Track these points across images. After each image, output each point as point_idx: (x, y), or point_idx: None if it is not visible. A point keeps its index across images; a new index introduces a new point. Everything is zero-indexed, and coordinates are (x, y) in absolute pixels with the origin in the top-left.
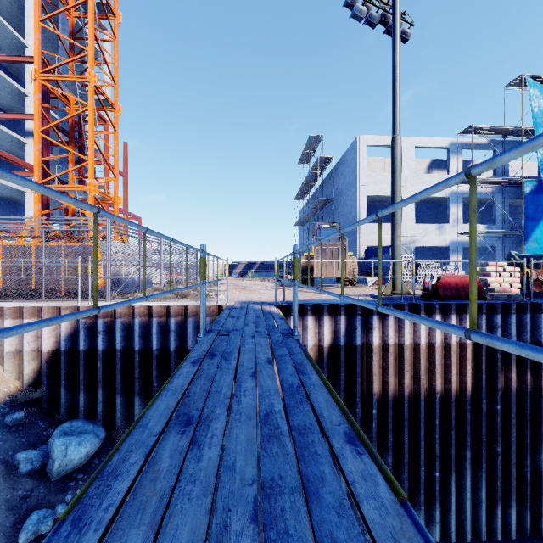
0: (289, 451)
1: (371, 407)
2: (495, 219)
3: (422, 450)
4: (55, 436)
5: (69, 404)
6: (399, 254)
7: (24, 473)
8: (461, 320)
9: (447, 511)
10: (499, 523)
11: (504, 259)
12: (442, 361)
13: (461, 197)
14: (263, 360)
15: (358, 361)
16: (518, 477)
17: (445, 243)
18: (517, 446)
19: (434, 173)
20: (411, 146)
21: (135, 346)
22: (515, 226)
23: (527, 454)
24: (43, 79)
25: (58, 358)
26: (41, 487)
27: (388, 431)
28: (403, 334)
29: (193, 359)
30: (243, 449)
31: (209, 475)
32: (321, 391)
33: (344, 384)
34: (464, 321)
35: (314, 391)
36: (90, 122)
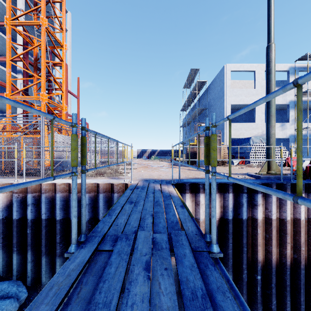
0: None
1: (255, 273)
2: None
3: None
4: None
5: (6, 262)
6: (273, 140)
7: None
8: None
9: None
10: None
11: None
12: None
13: None
14: None
15: (244, 233)
16: None
17: (286, 136)
18: None
19: None
20: (262, 70)
21: (56, 216)
22: None
23: None
24: (12, 24)
25: None
26: None
27: (271, 295)
28: (285, 210)
29: None
30: None
31: None
32: None
33: (232, 253)
34: None
35: None
36: (42, 52)
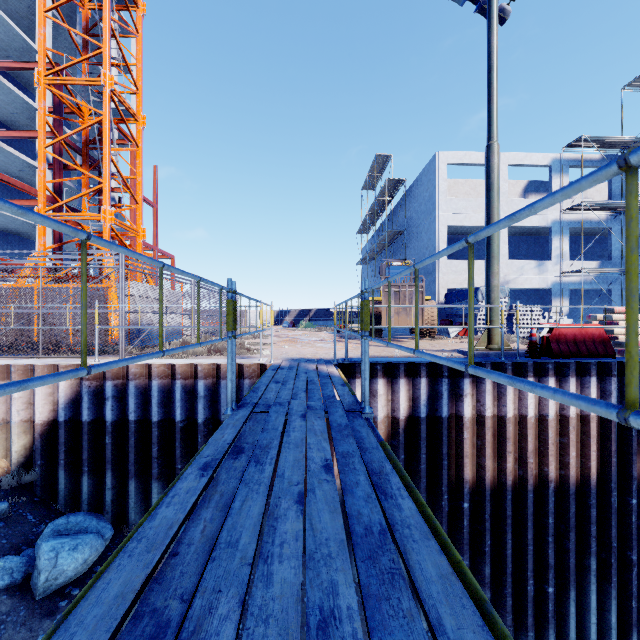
0: None
1: (461, 499)
2: (610, 254)
3: (531, 557)
4: (44, 537)
5: (70, 490)
6: (496, 296)
7: None
8: (583, 384)
9: (564, 638)
10: None
11: (622, 304)
12: (557, 439)
13: (566, 227)
14: (317, 463)
15: (444, 438)
16: None
17: (547, 285)
18: None
19: (531, 198)
20: (504, 164)
21: (153, 416)
22: None
23: None
24: (49, 83)
25: (56, 431)
26: (22, 608)
27: (484, 531)
28: (504, 403)
29: (204, 460)
30: None
31: None
32: (427, 545)
33: (425, 469)
34: (587, 387)
35: (412, 544)
36: (105, 135)
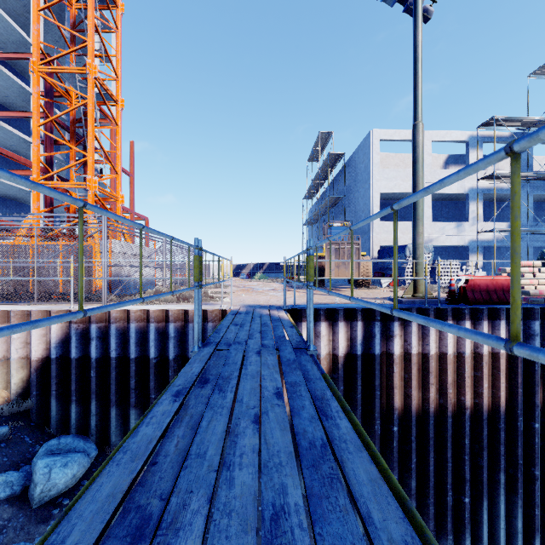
0: None
1: (391, 424)
2: None
3: (450, 472)
4: (40, 455)
5: (61, 416)
6: (421, 253)
7: (2, 498)
8: (494, 327)
9: (478, 541)
10: None
11: (528, 259)
12: (472, 373)
13: (481, 193)
14: (270, 391)
15: (377, 372)
16: None
17: (464, 243)
18: None
19: (451, 169)
20: (428, 140)
21: (131, 354)
22: (540, 224)
23: None
24: (42, 71)
25: (49, 366)
26: (21, 515)
27: (410, 451)
28: (428, 342)
29: (176, 388)
30: None
31: None
32: (360, 456)
33: (361, 398)
34: (497, 329)
35: (348, 455)
36: (90, 116)
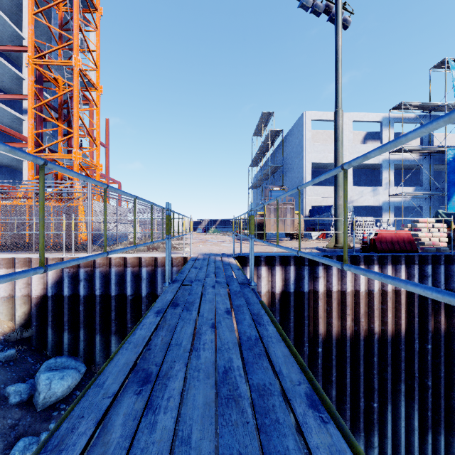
0: (249, 419)
1: (317, 346)
2: (421, 182)
3: (362, 383)
4: (41, 371)
5: (55, 342)
6: (341, 212)
7: (13, 403)
8: (396, 270)
9: (384, 437)
10: (429, 448)
11: (429, 216)
12: (379, 306)
13: (392, 163)
14: (222, 310)
15: (306, 305)
16: (447, 408)
17: (379, 203)
18: (446, 381)
19: (369, 143)
20: (350, 120)
21: (112, 292)
22: (439, 188)
23: (454, 388)
24: (36, 63)
25: (46, 302)
26: (28, 416)
27: (332, 367)
28: (345, 282)
29: (156, 309)
30: (200, 415)
31: (162, 451)
32: (279, 344)
33: (293, 326)
34: (399, 271)
35: (271, 344)
36: (75, 100)
